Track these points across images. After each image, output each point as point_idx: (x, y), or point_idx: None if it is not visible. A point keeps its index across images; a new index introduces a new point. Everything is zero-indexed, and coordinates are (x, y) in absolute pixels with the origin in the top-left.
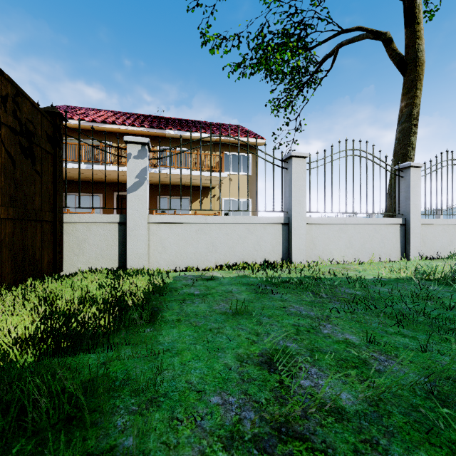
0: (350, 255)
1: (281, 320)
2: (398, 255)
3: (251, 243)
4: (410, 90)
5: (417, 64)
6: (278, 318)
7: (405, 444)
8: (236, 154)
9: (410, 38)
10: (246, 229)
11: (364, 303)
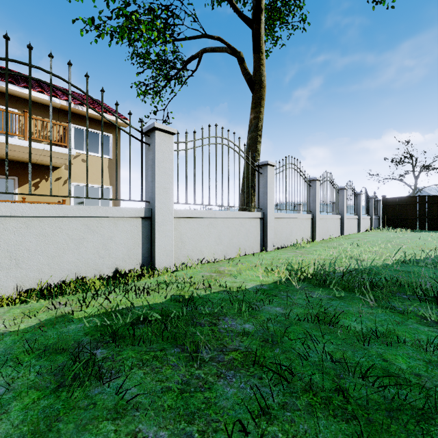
0: (220, 251)
1: None
2: (259, 247)
3: (93, 247)
4: (256, 106)
5: (261, 86)
6: None
7: None
8: (91, 131)
9: (257, 62)
10: (83, 225)
11: (278, 374)
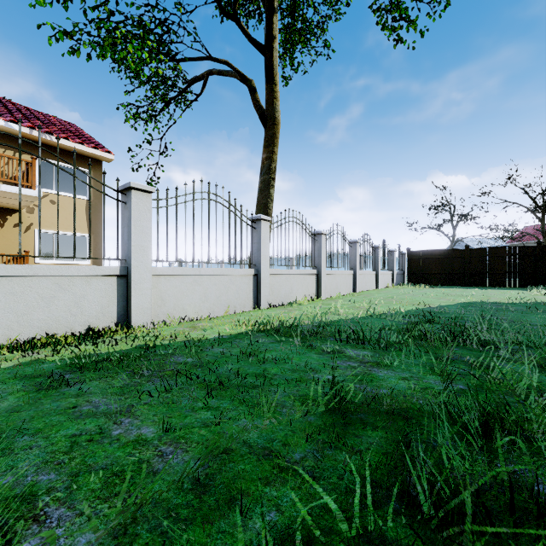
0: (206, 309)
1: (54, 433)
2: (252, 305)
3: (65, 305)
4: (269, 145)
5: (274, 122)
6: (51, 430)
7: None
8: (63, 166)
9: (270, 95)
10: (54, 284)
11: (185, 376)
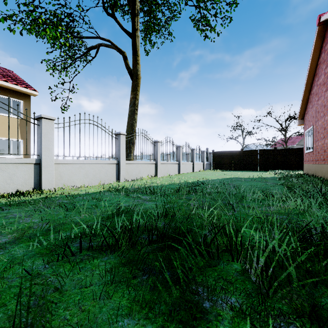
0: (87, 182)
1: None
2: (115, 180)
3: (3, 178)
4: (134, 90)
5: (137, 77)
6: None
7: (17, 244)
8: (4, 97)
9: (135, 62)
10: None
11: (59, 205)
